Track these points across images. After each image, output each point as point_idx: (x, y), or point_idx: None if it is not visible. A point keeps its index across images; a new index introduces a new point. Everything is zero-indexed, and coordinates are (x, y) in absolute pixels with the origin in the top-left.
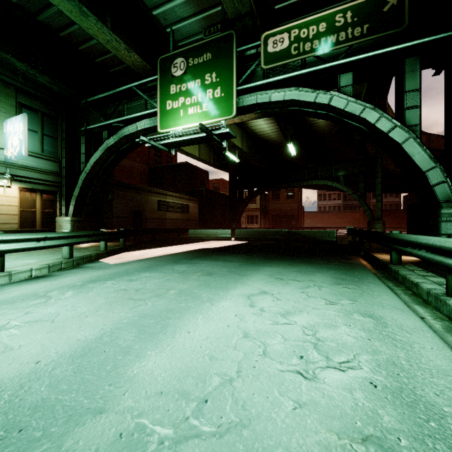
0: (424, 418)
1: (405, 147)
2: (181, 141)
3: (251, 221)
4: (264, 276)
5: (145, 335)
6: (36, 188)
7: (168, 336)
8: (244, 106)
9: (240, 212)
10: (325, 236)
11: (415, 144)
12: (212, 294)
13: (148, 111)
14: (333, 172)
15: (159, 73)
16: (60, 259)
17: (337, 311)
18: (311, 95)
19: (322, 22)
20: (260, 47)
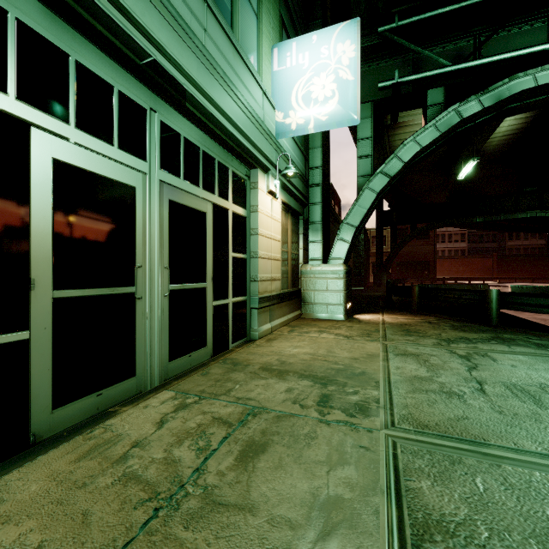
0: None
1: None
2: None
3: None
4: None
5: None
6: (290, 205)
7: None
8: None
9: (393, 258)
10: None
11: None
12: None
13: None
14: None
15: None
16: None
17: None
18: None
19: None
20: None
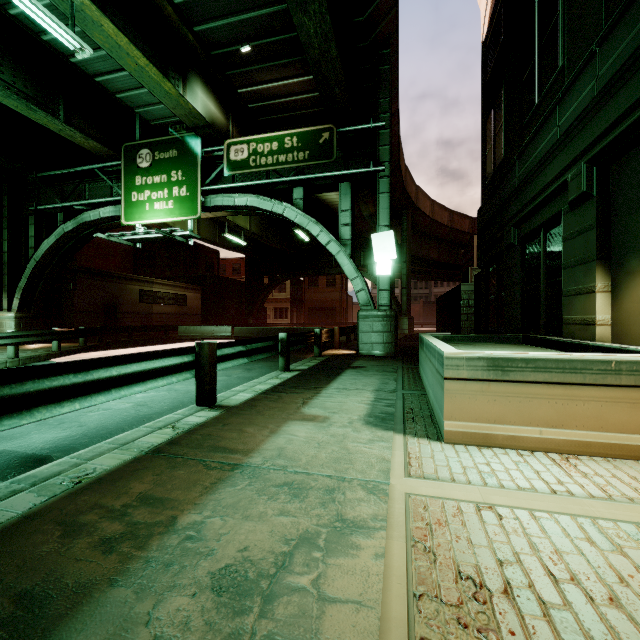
0: (165, 399)
1: (339, 259)
2: (144, 238)
3: (280, 315)
4: None
5: None
6: None
7: None
8: (212, 206)
9: (259, 305)
10: None
11: (345, 256)
12: None
13: (112, 198)
14: (362, 260)
15: (124, 161)
16: (4, 359)
17: None
18: (269, 204)
19: (275, 142)
20: (224, 153)
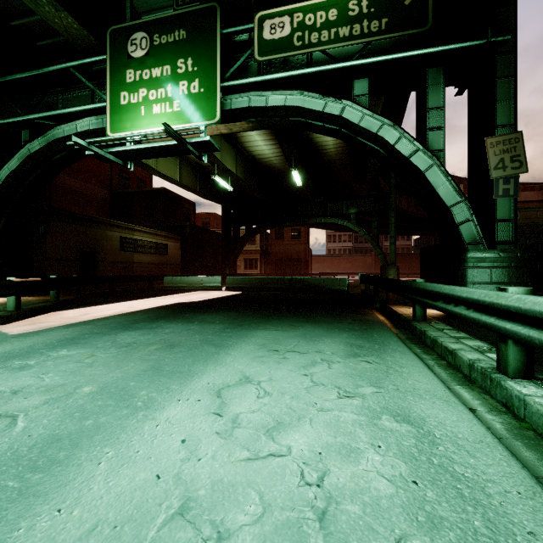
0: None
1: (428, 177)
2: (140, 150)
3: (250, 266)
4: (253, 347)
5: None
6: None
7: None
8: (233, 110)
9: (235, 255)
10: (335, 284)
11: (439, 173)
12: (158, 391)
13: (93, 105)
14: (344, 209)
15: (110, 50)
16: None
17: (356, 413)
18: (318, 103)
19: (332, 9)
20: (254, 31)
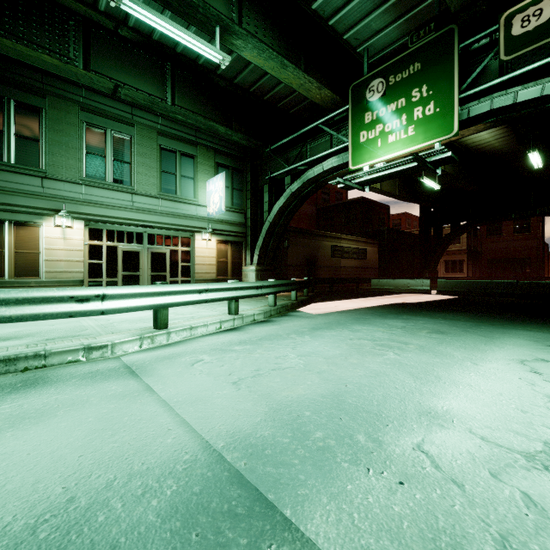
0: None
1: None
2: (380, 176)
3: (452, 268)
4: (526, 341)
5: (423, 381)
6: (228, 240)
7: (450, 386)
8: (470, 118)
9: (436, 257)
10: None
11: None
12: (466, 354)
13: (336, 147)
14: None
15: (351, 102)
16: (267, 306)
17: None
18: None
19: None
20: (499, 33)
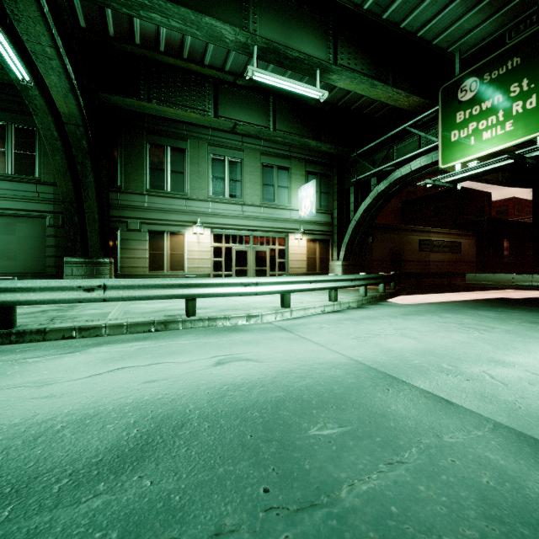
0: None
1: None
2: (473, 174)
3: None
4: None
5: (499, 348)
6: (316, 238)
7: (523, 352)
8: None
9: None
10: None
11: None
12: None
13: (425, 148)
14: None
15: (441, 104)
16: (358, 297)
17: None
18: None
19: None
20: None
